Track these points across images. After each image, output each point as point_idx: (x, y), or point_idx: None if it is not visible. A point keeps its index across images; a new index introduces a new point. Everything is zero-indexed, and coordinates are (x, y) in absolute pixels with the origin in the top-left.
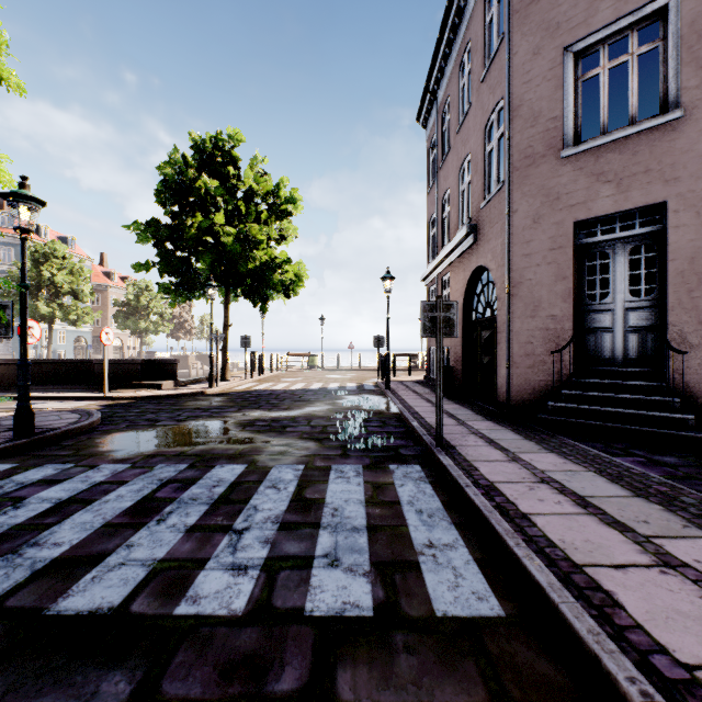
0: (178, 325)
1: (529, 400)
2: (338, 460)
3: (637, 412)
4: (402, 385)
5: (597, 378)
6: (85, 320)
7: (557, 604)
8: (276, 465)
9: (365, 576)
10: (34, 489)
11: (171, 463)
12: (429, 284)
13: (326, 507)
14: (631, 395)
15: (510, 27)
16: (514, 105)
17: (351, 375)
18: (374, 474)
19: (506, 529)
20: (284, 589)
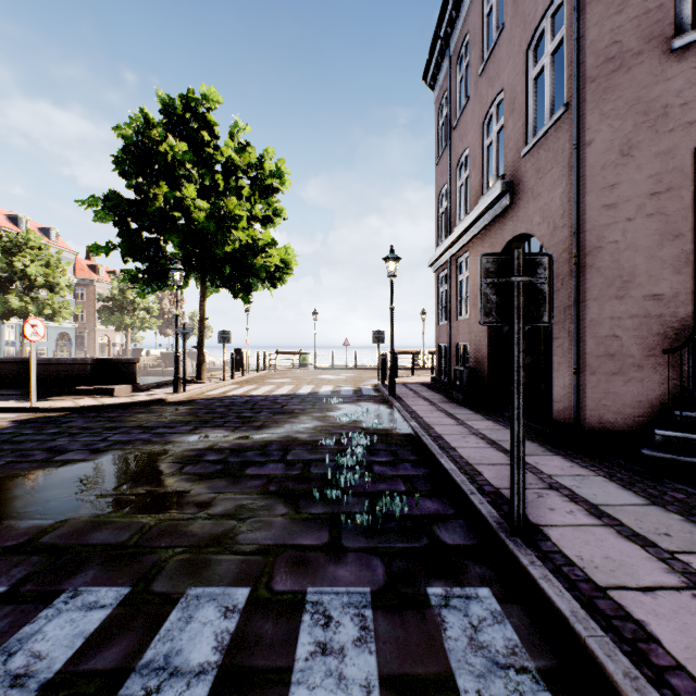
0: (166, 321)
1: (613, 423)
2: (321, 566)
3: None
4: (407, 389)
5: None
6: (62, 315)
7: None
8: (191, 590)
9: None
10: None
11: None
12: (438, 270)
13: None
14: None
15: None
16: None
17: (346, 375)
18: (400, 632)
19: None
20: None
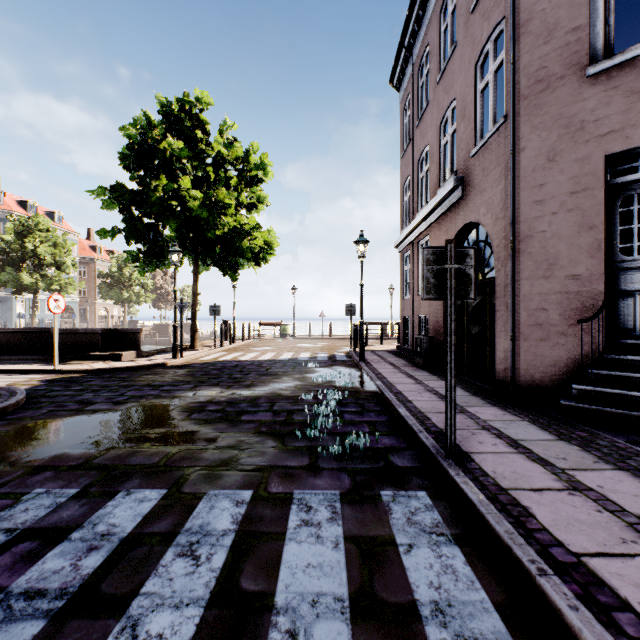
0: (159, 295)
1: (541, 380)
2: (303, 478)
3: None
4: (375, 355)
5: (636, 355)
6: (67, 291)
7: None
8: (210, 491)
9: None
10: None
11: (56, 485)
12: (403, 251)
13: (273, 628)
14: None
15: None
16: (522, 20)
17: (322, 344)
18: (359, 515)
19: None
20: None
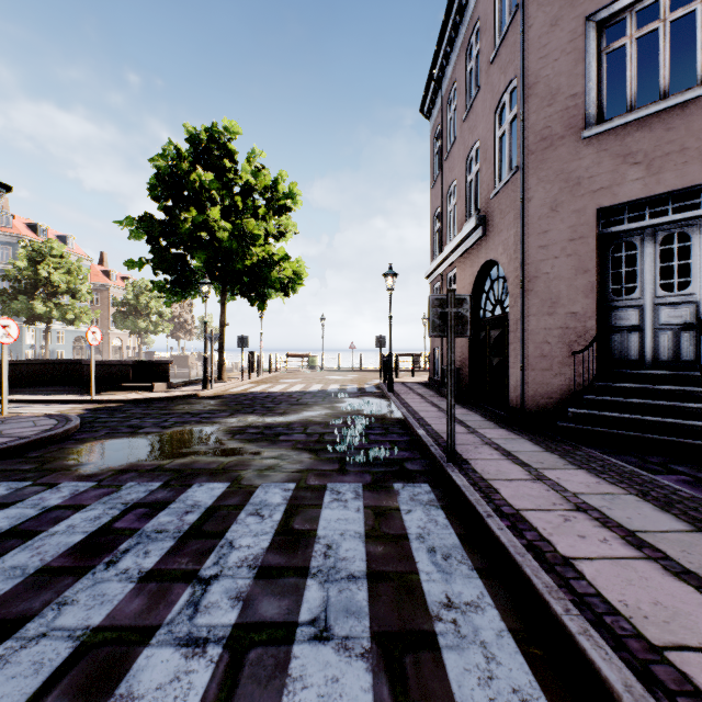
0: (178, 325)
1: (546, 406)
2: (334, 476)
3: (673, 421)
4: (404, 387)
5: (623, 382)
6: (82, 320)
7: None
8: (263, 484)
9: (364, 658)
10: None
11: (143, 480)
12: (433, 282)
13: (317, 543)
14: (664, 401)
15: None
16: (529, 83)
17: (352, 376)
18: (376, 496)
19: (547, 584)
20: (252, 683)
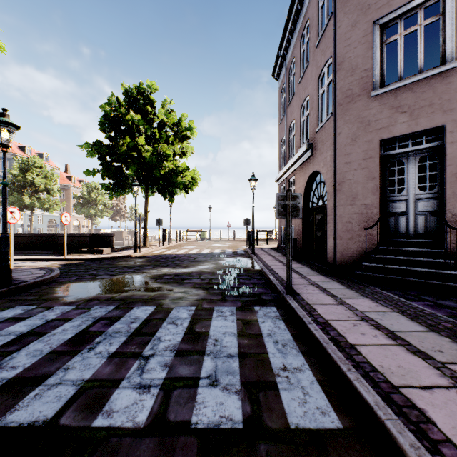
0: (116, 211)
1: (349, 261)
2: (219, 303)
3: (425, 270)
4: (262, 251)
5: (396, 247)
6: (54, 208)
7: (384, 421)
8: (176, 307)
9: (237, 394)
10: (5, 325)
11: (103, 305)
12: (280, 184)
13: (209, 338)
14: (420, 258)
15: (336, 9)
16: (339, 61)
17: (229, 244)
18: (244, 313)
19: (339, 357)
20: (176, 405)
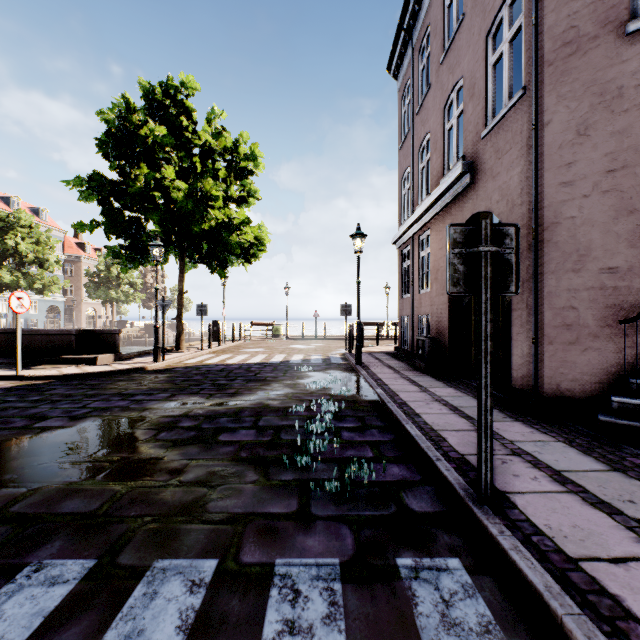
0: (149, 295)
1: (570, 390)
2: (290, 536)
3: None
4: (372, 358)
5: None
6: (51, 289)
7: None
8: (157, 563)
9: None
10: None
11: None
12: (401, 247)
13: None
14: None
15: None
16: None
17: (316, 345)
18: (370, 608)
19: None
20: None
